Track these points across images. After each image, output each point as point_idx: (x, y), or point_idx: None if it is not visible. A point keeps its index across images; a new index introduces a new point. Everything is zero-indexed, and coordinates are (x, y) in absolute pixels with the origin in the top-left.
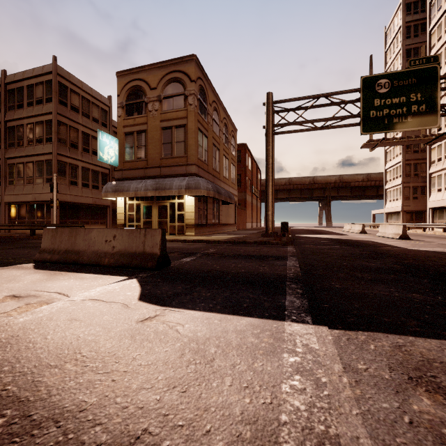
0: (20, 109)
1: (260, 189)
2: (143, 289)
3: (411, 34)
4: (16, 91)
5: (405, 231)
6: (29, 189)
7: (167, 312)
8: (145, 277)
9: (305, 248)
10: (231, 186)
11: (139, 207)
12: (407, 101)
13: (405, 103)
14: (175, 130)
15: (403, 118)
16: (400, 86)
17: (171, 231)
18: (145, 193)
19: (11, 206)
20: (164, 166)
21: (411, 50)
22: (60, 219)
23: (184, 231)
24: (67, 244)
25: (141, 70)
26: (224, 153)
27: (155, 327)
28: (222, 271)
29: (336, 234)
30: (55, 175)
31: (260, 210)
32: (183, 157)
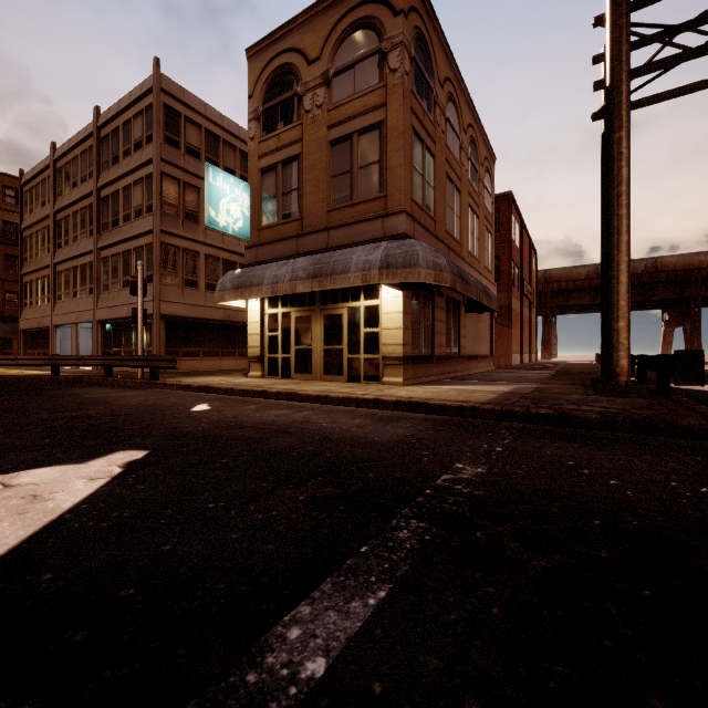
0: (115, 165)
1: (535, 288)
2: None
3: None
4: (110, 137)
5: None
6: (125, 297)
7: None
8: None
9: None
10: (484, 275)
11: (286, 320)
12: None
13: None
14: (358, 141)
15: None
16: None
17: (350, 371)
18: (291, 286)
19: (106, 327)
20: (336, 225)
21: None
22: (167, 347)
23: (379, 372)
24: None
25: (291, 28)
26: (469, 202)
27: None
28: None
29: None
30: (139, 264)
31: (535, 328)
32: (377, 200)
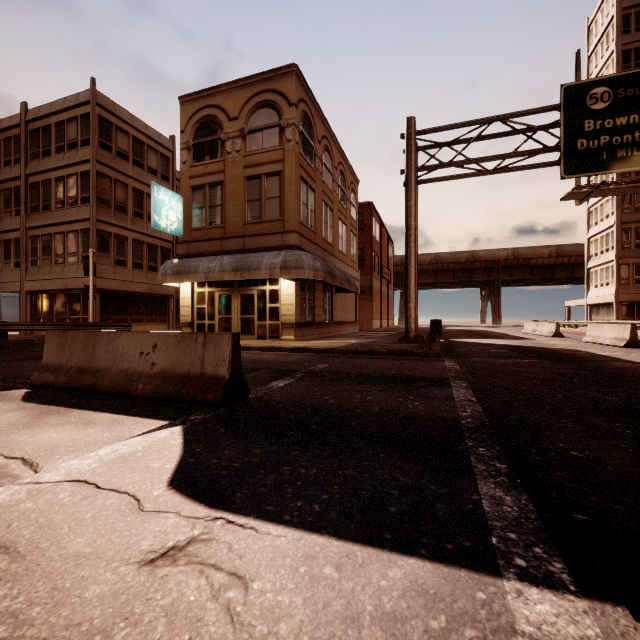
0: (46, 158)
1: (392, 270)
2: (187, 454)
3: (631, 27)
4: (41, 132)
5: (635, 334)
6: (58, 272)
7: (218, 529)
8: (199, 421)
9: (474, 363)
10: (350, 265)
11: (212, 297)
12: None
13: (639, 124)
14: (265, 180)
15: (635, 150)
16: (629, 96)
17: (259, 332)
18: (220, 276)
19: (34, 297)
20: (250, 235)
21: (631, 52)
22: (101, 315)
23: (279, 333)
24: (81, 358)
25: (216, 91)
26: (339, 216)
27: (177, 591)
28: (339, 410)
29: (514, 338)
30: (91, 251)
31: (392, 301)
32: (278, 221)
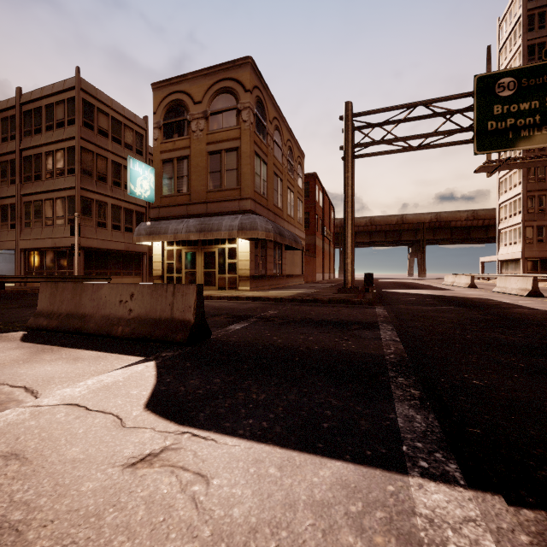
0: (38, 135)
1: (333, 231)
2: (160, 383)
3: (535, 25)
4: (33, 113)
5: (536, 285)
6: (48, 233)
7: (185, 440)
8: (169, 357)
9: (400, 309)
10: (297, 227)
11: (179, 254)
12: (541, 106)
13: (539, 109)
14: (225, 155)
15: (536, 130)
16: (531, 85)
17: (220, 284)
18: (186, 236)
19: (27, 254)
20: (212, 201)
21: (535, 46)
22: (85, 269)
23: (236, 284)
24: (69, 306)
25: (183, 79)
26: (288, 185)
27: (153, 486)
28: (285, 348)
29: (436, 289)
30: (76, 215)
31: (333, 257)
32: (235, 190)
